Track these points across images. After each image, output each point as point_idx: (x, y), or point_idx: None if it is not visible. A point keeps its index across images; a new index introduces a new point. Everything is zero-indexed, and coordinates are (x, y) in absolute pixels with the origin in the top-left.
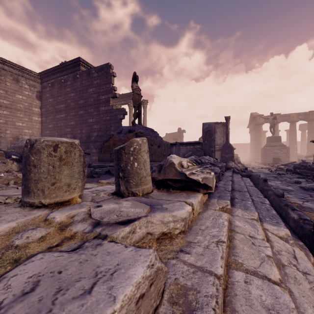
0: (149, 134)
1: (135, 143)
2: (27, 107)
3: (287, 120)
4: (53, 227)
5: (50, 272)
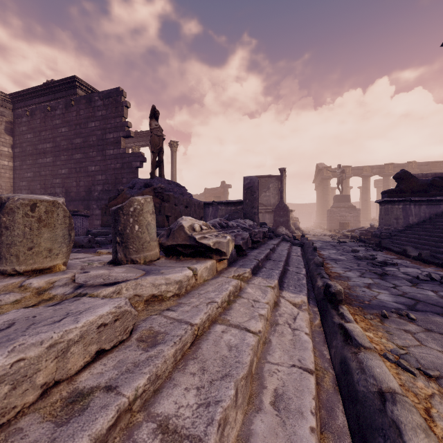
0: (173, 190)
1: (135, 203)
2: None
3: (359, 174)
4: (29, 292)
5: (25, 317)
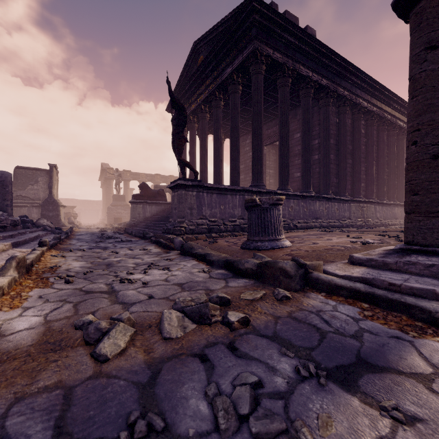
0: None
1: None
2: None
3: (137, 179)
4: None
5: None
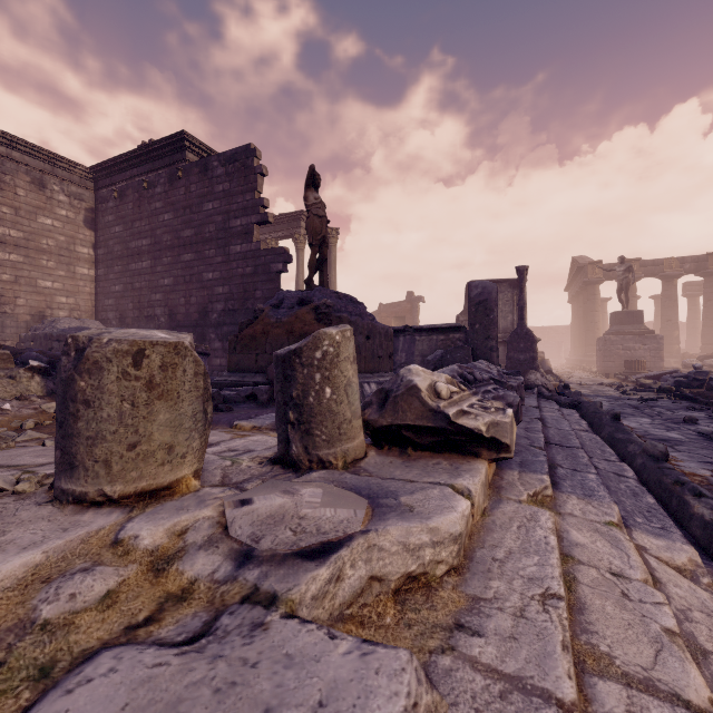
0: (346, 308)
1: (325, 342)
2: (64, 244)
3: (657, 274)
4: (135, 565)
5: None
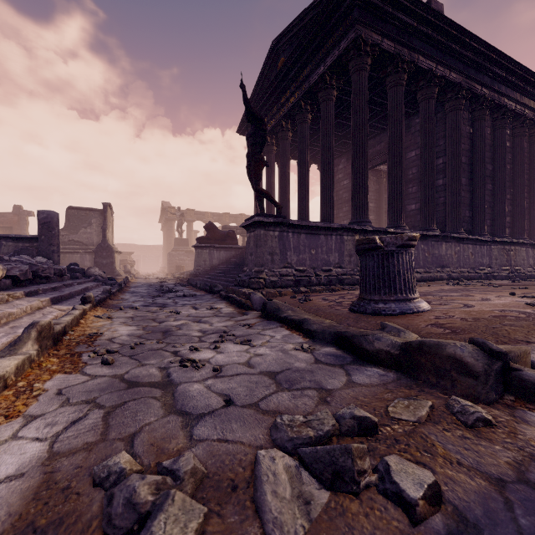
0: None
1: None
2: None
3: (202, 219)
4: None
5: None
